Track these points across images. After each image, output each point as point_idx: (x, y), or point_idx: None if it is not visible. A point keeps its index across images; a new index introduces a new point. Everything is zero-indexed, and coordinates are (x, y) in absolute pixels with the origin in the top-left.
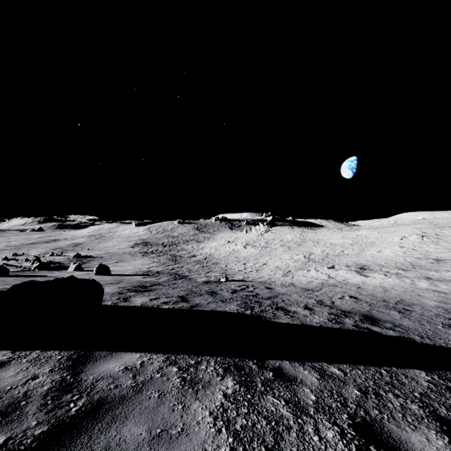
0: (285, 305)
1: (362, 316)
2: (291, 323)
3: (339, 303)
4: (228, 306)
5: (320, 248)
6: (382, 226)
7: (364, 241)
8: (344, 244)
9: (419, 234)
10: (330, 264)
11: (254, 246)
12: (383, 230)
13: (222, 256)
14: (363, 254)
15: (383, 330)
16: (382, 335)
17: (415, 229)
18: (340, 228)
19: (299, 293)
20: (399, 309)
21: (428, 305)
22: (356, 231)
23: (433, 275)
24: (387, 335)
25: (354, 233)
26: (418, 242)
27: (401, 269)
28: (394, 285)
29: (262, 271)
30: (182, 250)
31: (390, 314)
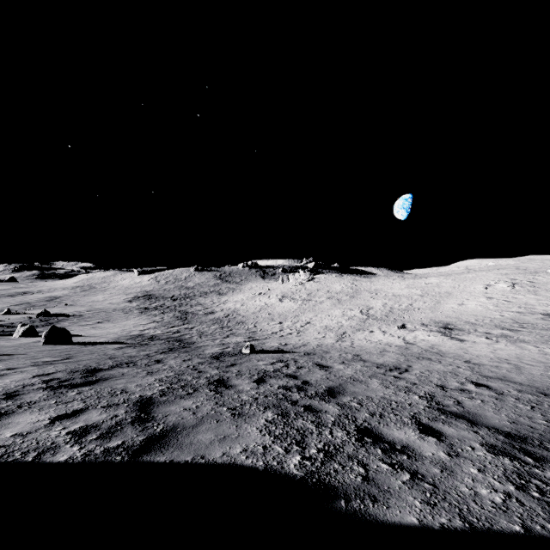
0: (371, 419)
1: None
2: (437, 530)
3: (472, 404)
4: (244, 433)
5: (381, 300)
6: (455, 272)
7: (437, 291)
8: (411, 295)
9: (508, 281)
10: (399, 322)
11: (293, 299)
12: (458, 276)
13: (250, 312)
14: (440, 308)
15: None
16: None
17: (500, 275)
18: (402, 276)
19: (380, 377)
20: None
21: None
22: (423, 279)
23: None
24: None
25: (422, 281)
26: (509, 292)
27: (505, 329)
28: (518, 356)
29: (306, 333)
30: (198, 305)
31: None
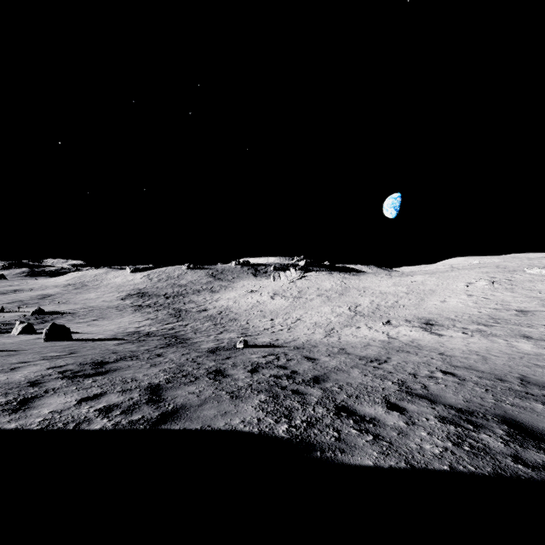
0: (348, 399)
1: (500, 421)
2: (386, 468)
3: (436, 388)
4: (241, 409)
5: (368, 298)
6: (439, 271)
7: (422, 288)
8: (397, 292)
9: (488, 279)
10: (385, 319)
11: (284, 297)
12: (442, 275)
13: (242, 309)
14: (423, 305)
15: None
16: None
17: (481, 273)
18: (389, 274)
19: (361, 367)
20: (541, 398)
21: None
22: (409, 277)
23: (530, 333)
24: None
25: (408, 279)
26: (488, 289)
27: (481, 324)
28: (488, 349)
29: (296, 330)
30: (191, 302)
31: (540, 412)
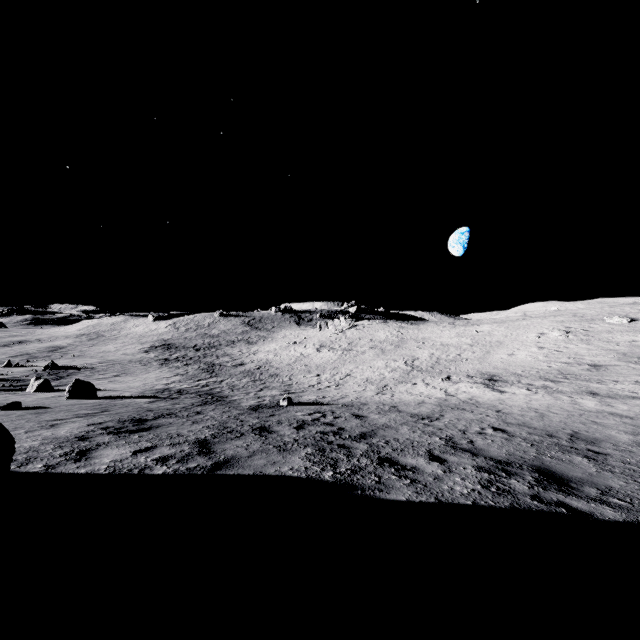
0: (393, 452)
1: (534, 470)
2: (417, 502)
3: (482, 443)
4: (289, 460)
5: (428, 350)
6: (509, 319)
7: (488, 340)
8: (460, 344)
9: (562, 329)
10: (444, 374)
11: (332, 349)
12: (512, 324)
13: (284, 363)
14: (489, 359)
15: (591, 505)
16: (601, 522)
17: (555, 323)
18: (453, 322)
19: (411, 425)
20: (583, 452)
21: (622, 441)
22: (475, 326)
23: (598, 389)
24: (608, 519)
25: (473, 329)
26: (562, 341)
27: (548, 380)
28: (549, 406)
29: (345, 386)
30: (225, 356)
31: (576, 463)
